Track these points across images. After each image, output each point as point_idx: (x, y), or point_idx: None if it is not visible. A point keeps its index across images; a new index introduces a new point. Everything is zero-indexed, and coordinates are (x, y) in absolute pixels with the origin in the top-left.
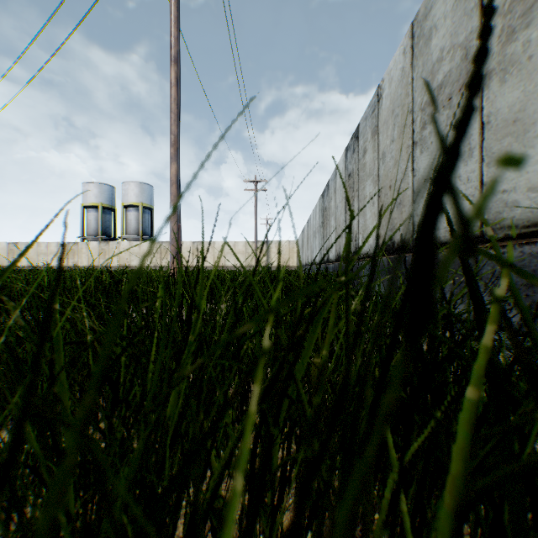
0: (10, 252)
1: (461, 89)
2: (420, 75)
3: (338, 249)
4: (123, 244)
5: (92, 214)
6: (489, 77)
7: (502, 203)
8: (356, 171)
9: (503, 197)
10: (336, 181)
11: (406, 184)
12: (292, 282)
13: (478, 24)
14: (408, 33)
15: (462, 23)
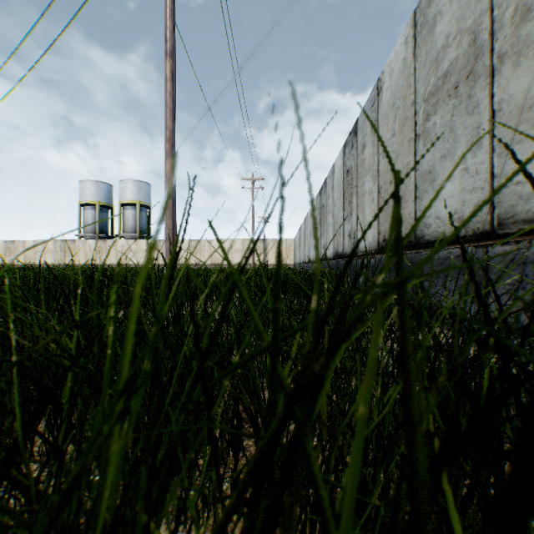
0: (7, 250)
1: (469, 76)
2: (423, 64)
3: (336, 246)
4: (120, 242)
5: (89, 212)
6: (501, 62)
7: (515, 195)
8: (354, 167)
9: (517, 189)
10: (334, 177)
11: (408, 179)
12: (290, 280)
13: (488, 6)
14: (411, 21)
15: (470, 6)
